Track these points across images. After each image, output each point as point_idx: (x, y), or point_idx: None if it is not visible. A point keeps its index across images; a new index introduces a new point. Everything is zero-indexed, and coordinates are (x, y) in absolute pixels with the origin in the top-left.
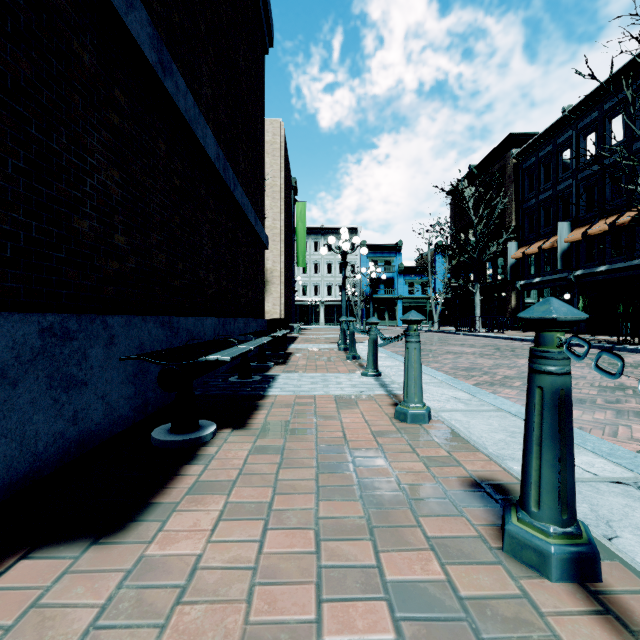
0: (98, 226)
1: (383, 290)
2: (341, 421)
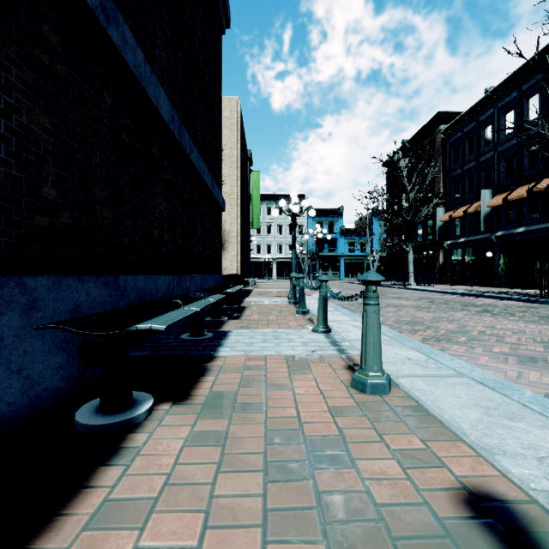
0: (18, 175)
1: (327, 249)
2: (293, 390)
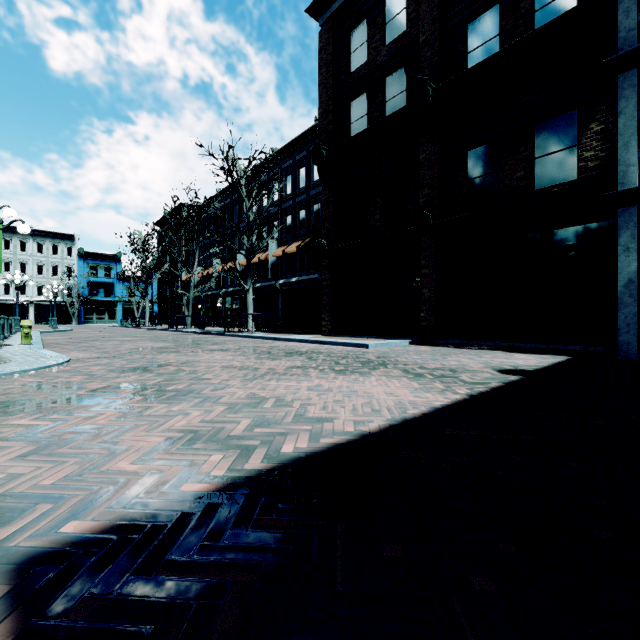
0: None
1: (103, 293)
2: None
